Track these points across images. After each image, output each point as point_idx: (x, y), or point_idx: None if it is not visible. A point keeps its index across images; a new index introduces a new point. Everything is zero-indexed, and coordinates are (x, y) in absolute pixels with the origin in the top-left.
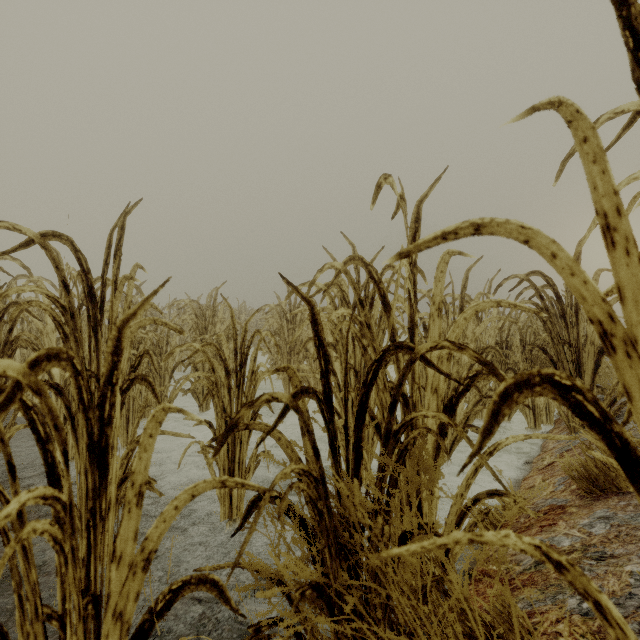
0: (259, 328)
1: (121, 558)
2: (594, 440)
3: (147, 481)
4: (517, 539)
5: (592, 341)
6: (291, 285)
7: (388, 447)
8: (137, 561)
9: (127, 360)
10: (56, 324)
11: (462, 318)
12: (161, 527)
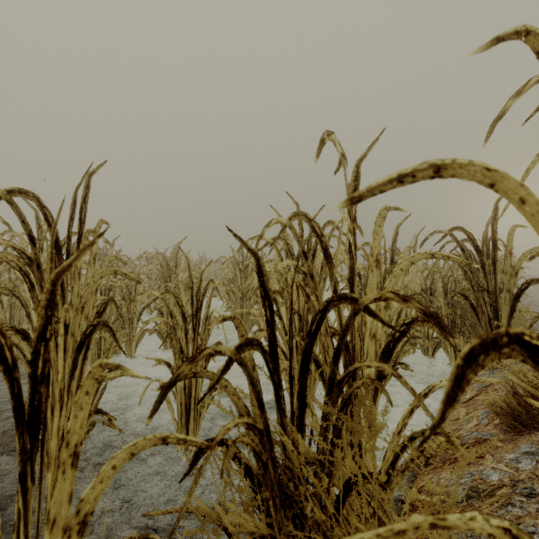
0: (217, 276)
1: (55, 522)
2: (518, 381)
3: (108, 418)
4: (484, 522)
5: (508, 289)
6: (238, 237)
7: (332, 396)
8: (72, 524)
9: (92, 307)
10: (22, 274)
11: (398, 269)
12: (98, 488)
